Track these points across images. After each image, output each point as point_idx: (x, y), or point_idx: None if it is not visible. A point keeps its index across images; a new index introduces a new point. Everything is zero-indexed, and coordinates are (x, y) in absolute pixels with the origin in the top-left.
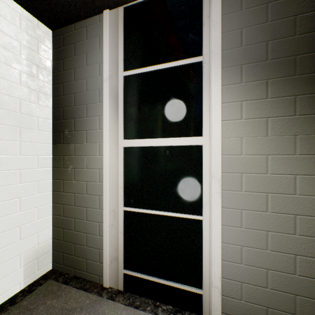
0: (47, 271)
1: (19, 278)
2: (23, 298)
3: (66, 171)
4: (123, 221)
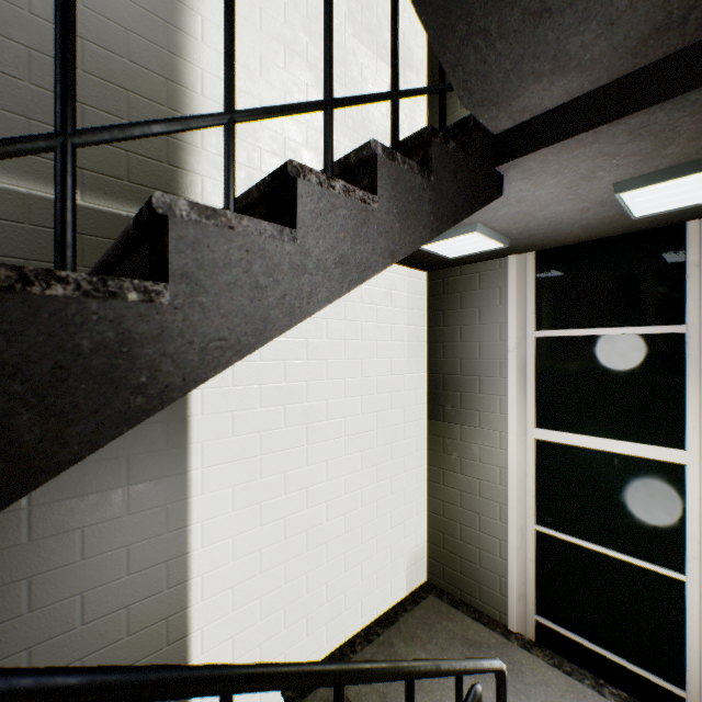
0: (422, 582)
1: (402, 583)
2: (412, 607)
3: (447, 458)
4: (534, 544)
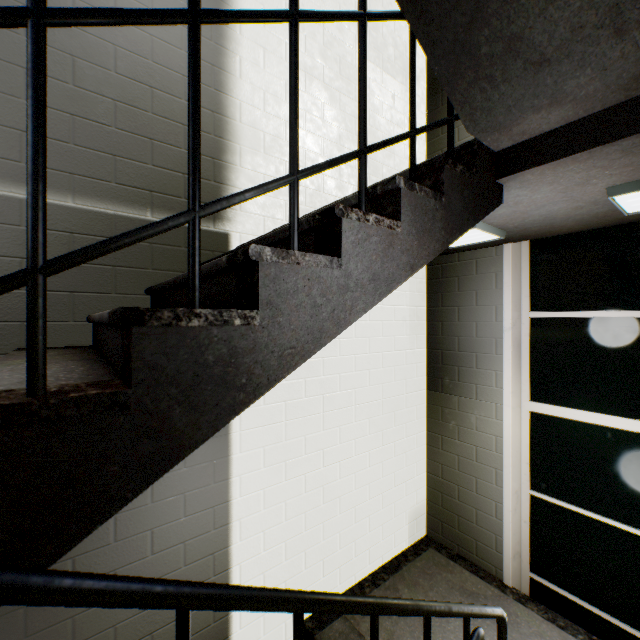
0: (422, 536)
1: (405, 535)
2: (413, 557)
3: (445, 426)
4: (528, 508)
